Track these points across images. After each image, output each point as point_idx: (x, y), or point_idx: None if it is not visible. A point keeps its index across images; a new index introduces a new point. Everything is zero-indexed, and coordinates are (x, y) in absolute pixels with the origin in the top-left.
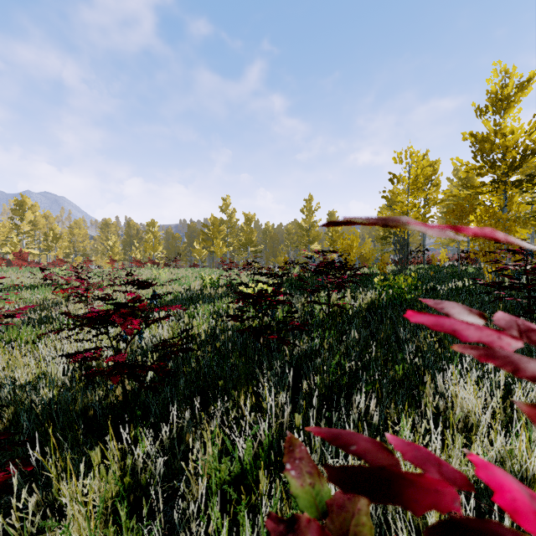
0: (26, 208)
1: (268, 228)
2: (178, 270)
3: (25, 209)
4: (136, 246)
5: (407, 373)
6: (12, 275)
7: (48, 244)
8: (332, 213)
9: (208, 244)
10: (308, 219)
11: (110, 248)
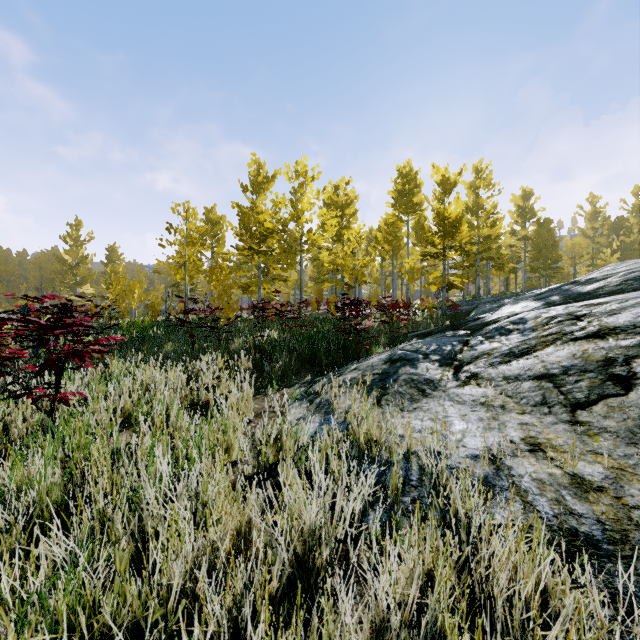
0: None
1: None
2: None
3: None
4: None
5: None
6: None
7: None
8: (113, 249)
9: None
10: (74, 252)
11: None
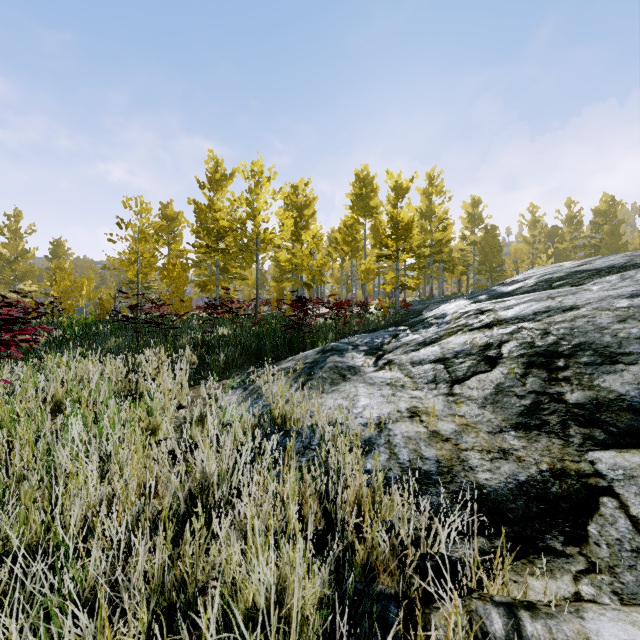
0: None
1: None
2: None
3: None
4: None
5: None
6: None
7: None
8: (59, 243)
9: None
10: (13, 245)
11: None
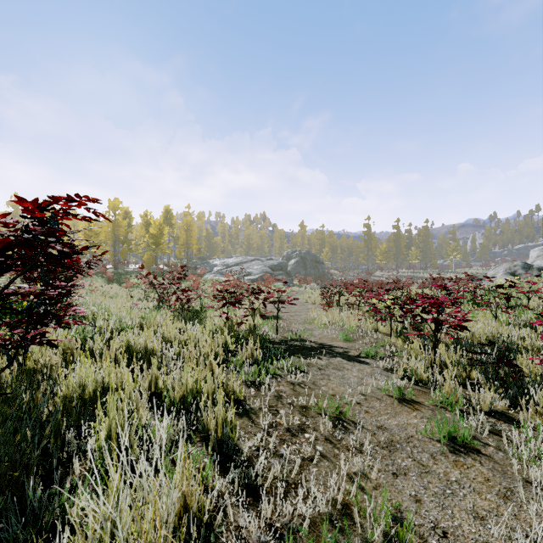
0: None
1: None
2: None
3: None
4: None
5: None
6: None
7: None
8: None
9: None
10: None
11: None
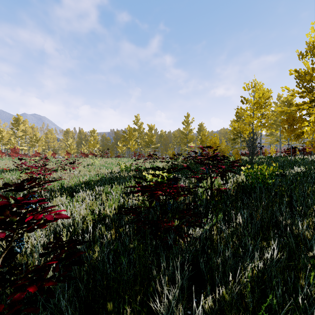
0: (20, 123)
1: (162, 133)
2: (107, 159)
3: (19, 123)
4: (84, 145)
5: (311, 273)
6: (6, 162)
7: (33, 144)
8: (201, 124)
9: (126, 143)
10: (187, 128)
11: (69, 146)
